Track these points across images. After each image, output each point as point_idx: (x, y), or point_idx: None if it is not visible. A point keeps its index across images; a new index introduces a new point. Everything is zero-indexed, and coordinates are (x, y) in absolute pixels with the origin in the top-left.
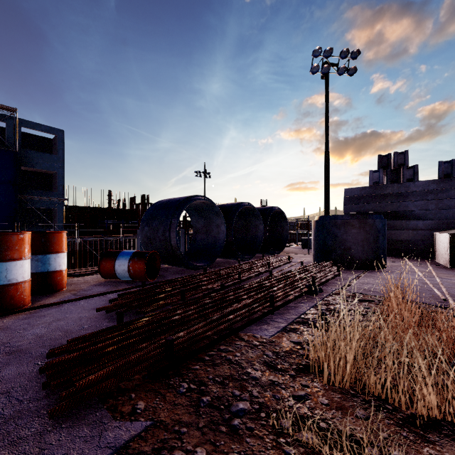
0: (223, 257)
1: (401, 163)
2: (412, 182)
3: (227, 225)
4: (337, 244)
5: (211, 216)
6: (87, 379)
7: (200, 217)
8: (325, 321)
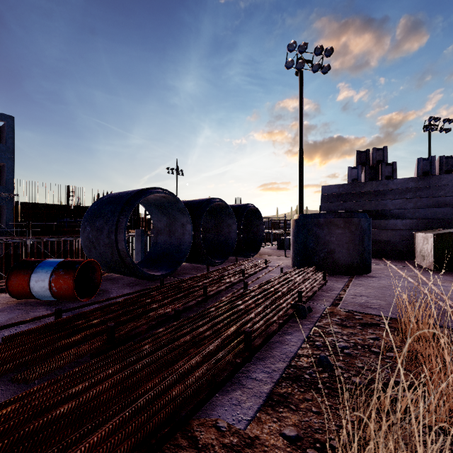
0: (190, 262)
1: (379, 159)
2: (391, 179)
3: (195, 224)
4: (319, 246)
5: (175, 214)
6: None
7: (162, 214)
8: (328, 373)
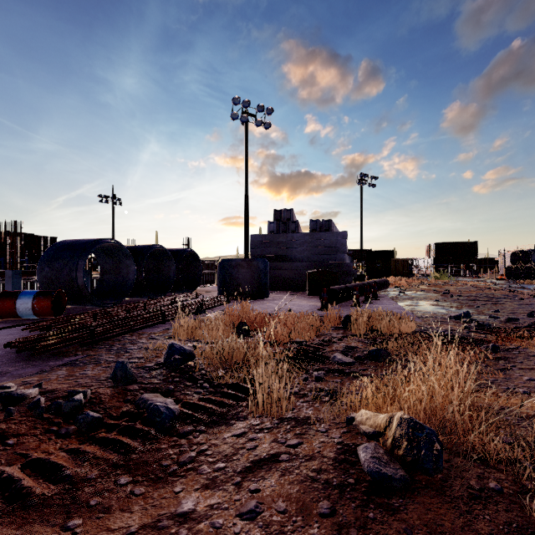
0: (134, 297)
1: (288, 218)
2: (295, 233)
3: (138, 265)
4: (232, 281)
5: (120, 257)
6: (48, 343)
7: (109, 258)
8: None
